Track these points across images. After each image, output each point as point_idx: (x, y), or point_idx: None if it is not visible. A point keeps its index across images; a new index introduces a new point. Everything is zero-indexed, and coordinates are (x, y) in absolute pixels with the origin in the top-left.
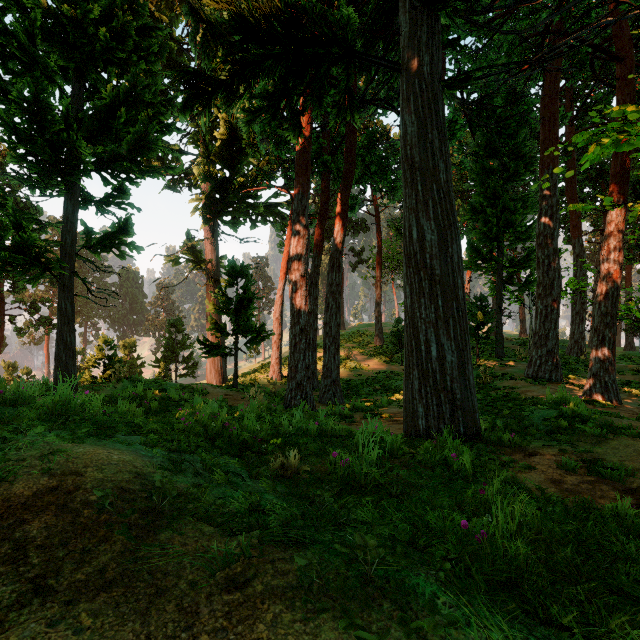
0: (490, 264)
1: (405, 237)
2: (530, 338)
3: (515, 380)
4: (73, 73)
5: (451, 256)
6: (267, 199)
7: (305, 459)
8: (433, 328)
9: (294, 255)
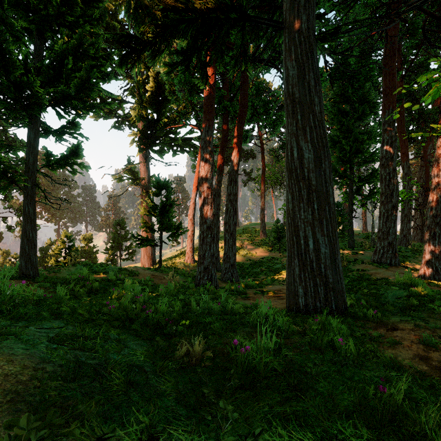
0: (344, 180)
1: (287, 156)
2: (372, 233)
3: (364, 264)
4: (35, 34)
5: (324, 170)
6: (184, 135)
7: (209, 342)
8: (310, 226)
9: (202, 172)
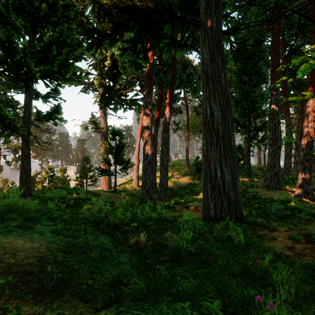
0: (244, 129)
1: (203, 113)
2: (264, 166)
3: (258, 188)
4: (29, 29)
5: (228, 123)
6: (131, 97)
7: (150, 236)
8: (218, 162)
9: (145, 124)
